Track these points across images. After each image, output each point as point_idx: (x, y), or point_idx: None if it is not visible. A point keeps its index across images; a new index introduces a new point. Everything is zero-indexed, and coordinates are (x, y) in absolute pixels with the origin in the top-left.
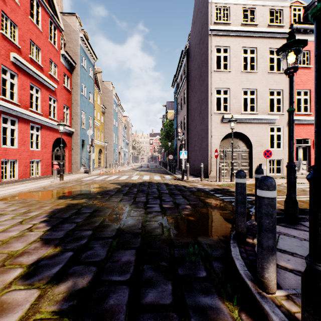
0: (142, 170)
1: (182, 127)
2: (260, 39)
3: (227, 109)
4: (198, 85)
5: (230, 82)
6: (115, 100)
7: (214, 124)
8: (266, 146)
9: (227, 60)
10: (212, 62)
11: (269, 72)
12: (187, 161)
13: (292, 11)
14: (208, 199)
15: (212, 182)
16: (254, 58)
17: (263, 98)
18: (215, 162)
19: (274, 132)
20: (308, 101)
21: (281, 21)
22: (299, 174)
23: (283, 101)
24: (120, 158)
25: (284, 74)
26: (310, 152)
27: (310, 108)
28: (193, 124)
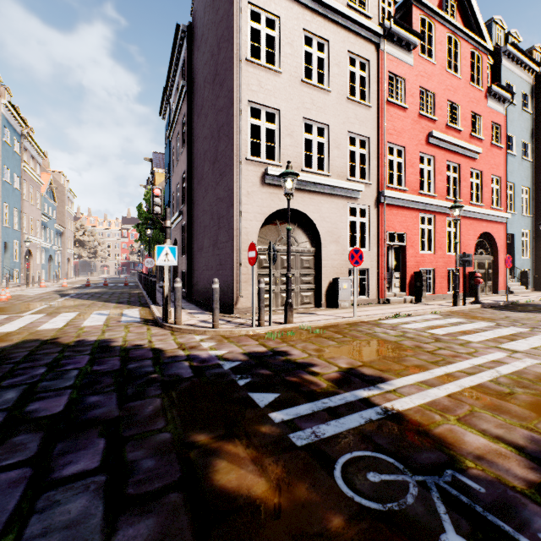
0: (79, 294)
1: (179, 199)
2: (335, 27)
3: (275, 156)
4: (212, 97)
5: (281, 97)
6: (11, 120)
7: (246, 185)
8: (343, 242)
9: (275, 46)
10: (243, 39)
11: (348, 97)
12: (188, 272)
13: (380, 1)
14: (227, 449)
15: (242, 328)
16: (324, 62)
17: (340, 146)
18: (250, 275)
19: (356, 217)
20: (403, 167)
21: (366, 8)
22: (392, 295)
23: (369, 159)
24: (32, 266)
25: (370, 109)
26: (405, 257)
27: (406, 180)
28: (202, 188)
